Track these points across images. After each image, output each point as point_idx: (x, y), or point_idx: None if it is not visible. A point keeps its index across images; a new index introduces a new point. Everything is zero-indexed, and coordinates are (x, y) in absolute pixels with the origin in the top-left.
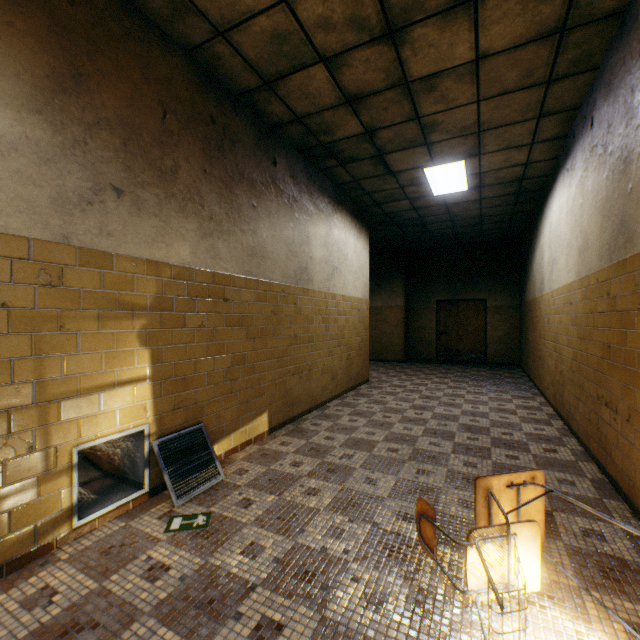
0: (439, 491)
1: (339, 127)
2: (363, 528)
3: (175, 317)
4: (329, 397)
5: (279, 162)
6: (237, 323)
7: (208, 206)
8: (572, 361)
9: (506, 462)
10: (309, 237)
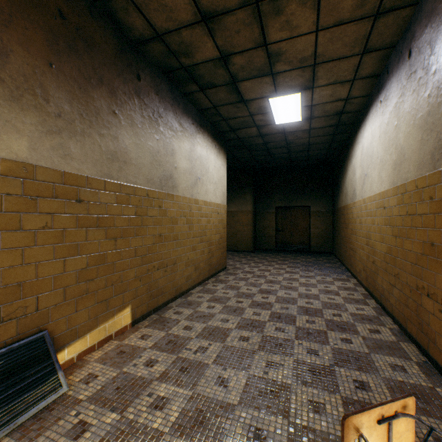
0: (289, 390)
1: (197, 49)
2: None
3: (4, 218)
4: (193, 285)
5: (143, 78)
6: (94, 224)
7: (55, 102)
8: (386, 254)
9: (342, 347)
10: (174, 150)
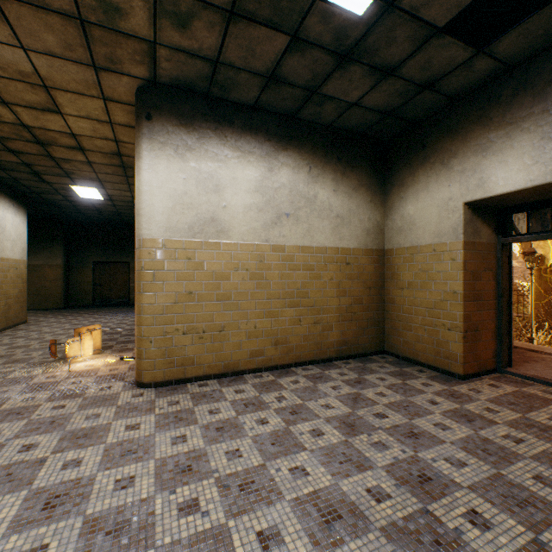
0: None
1: (3, 156)
2: (24, 364)
3: None
4: None
5: None
6: None
7: None
8: None
9: (107, 338)
10: None
